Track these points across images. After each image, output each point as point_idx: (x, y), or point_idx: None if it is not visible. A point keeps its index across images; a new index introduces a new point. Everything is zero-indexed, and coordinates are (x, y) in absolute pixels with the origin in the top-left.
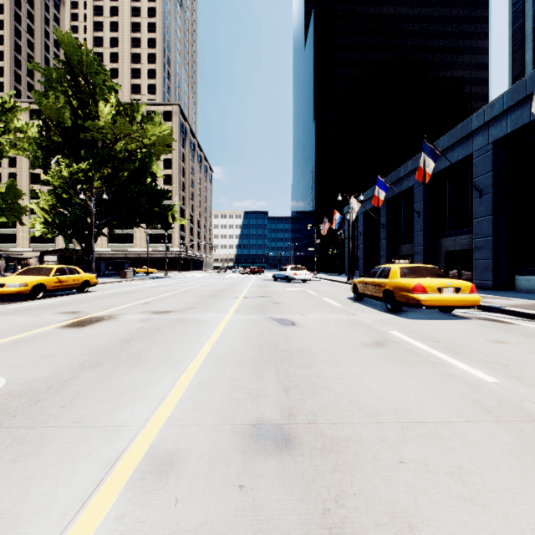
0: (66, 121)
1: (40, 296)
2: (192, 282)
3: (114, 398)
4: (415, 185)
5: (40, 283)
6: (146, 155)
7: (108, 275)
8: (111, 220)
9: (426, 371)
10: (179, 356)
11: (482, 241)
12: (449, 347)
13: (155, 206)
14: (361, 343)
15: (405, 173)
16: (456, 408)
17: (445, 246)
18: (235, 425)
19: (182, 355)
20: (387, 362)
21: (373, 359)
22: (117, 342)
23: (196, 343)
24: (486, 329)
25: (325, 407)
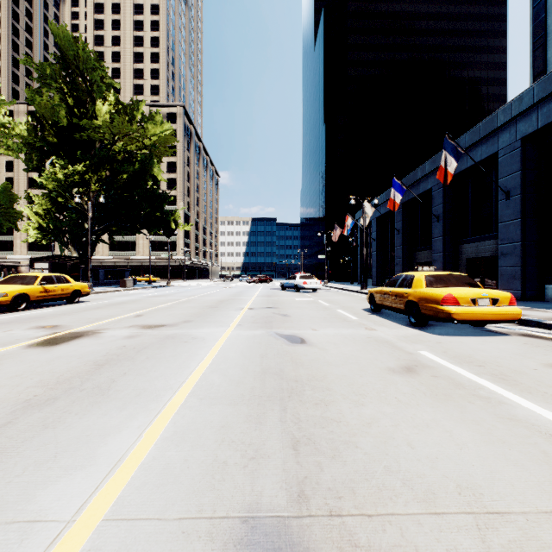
0: (61, 120)
1: (22, 307)
2: (195, 292)
3: (47, 461)
4: (433, 188)
5: (22, 293)
6: (147, 157)
7: (107, 284)
8: (110, 225)
9: (481, 412)
10: (158, 388)
11: (509, 246)
12: (498, 374)
13: (157, 211)
14: (388, 369)
15: (423, 175)
16: (547, 482)
17: (467, 252)
18: (215, 519)
19: (163, 387)
20: (426, 397)
21: (407, 393)
22: (87, 366)
23: (184, 368)
24: (534, 349)
25: (352, 480)
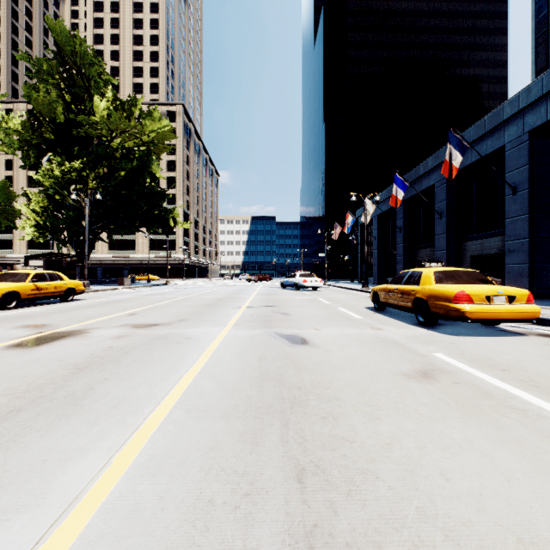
0: (58, 117)
1: (12, 305)
2: (193, 290)
3: None
4: (436, 184)
5: (12, 291)
6: (145, 153)
7: (105, 282)
8: (108, 223)
9: (521, 429)
10: (140, 397)
11: (516, 243)
12: (527, 380)
13: (155, 209)
14: (401, 374)
15: (425, 171)
16: None
17: (471, 250)
18: None
19: (146, 395)
20: (451, 409)
21: (428, 404)
22: (65, 371)
23: (173, 372)
24: None
25: (377, 530)
